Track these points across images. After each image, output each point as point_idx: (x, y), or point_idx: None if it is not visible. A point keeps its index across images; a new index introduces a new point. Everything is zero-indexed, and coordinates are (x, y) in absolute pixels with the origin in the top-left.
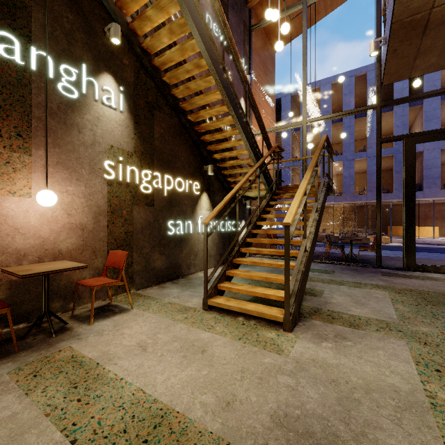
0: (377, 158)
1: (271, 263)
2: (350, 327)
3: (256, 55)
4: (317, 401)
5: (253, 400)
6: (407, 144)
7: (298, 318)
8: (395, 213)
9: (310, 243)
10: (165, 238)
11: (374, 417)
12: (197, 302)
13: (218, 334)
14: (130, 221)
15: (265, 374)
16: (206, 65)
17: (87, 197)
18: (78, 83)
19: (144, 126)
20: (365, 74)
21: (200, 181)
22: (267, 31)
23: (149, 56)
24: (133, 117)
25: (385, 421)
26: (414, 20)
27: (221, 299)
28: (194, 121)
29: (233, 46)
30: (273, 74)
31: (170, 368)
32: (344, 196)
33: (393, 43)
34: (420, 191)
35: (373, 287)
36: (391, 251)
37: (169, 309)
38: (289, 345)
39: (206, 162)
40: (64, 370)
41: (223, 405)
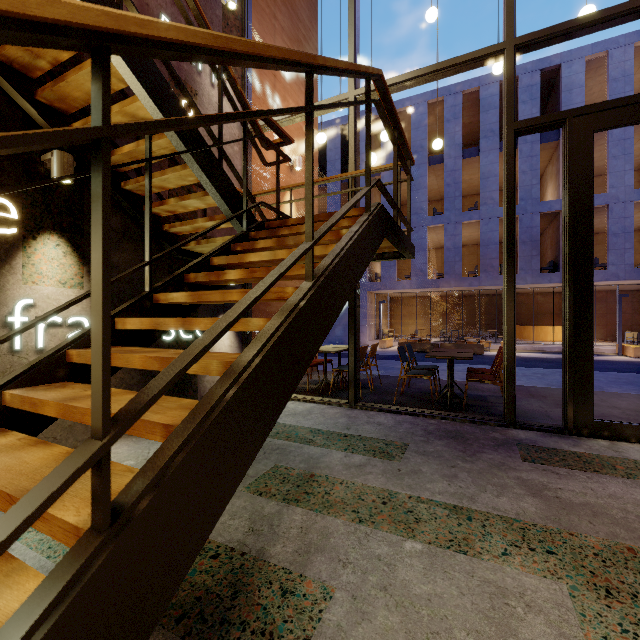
0: (506, 168)
1: None
2: None
3: None
4: None
5: None
6: (574, 134)
7: None
8: (519, 306)
9: (190, 439)
10: None
11: None
12: None
13: None
14: None
15: None
16: None
17: None
18: None
19: None
20: (477, 90)
21: (26, 197)
22: None
23: None
24: None
25: None
26: None
27: None
28: None
29: None
30: (313, 36)
31: None
32: (446, 279)
33: None
34: (556, 272)
35: (511, 543)
36: (518, 368)
37: None
38: None
39: (62, 149)
40: None
41: None
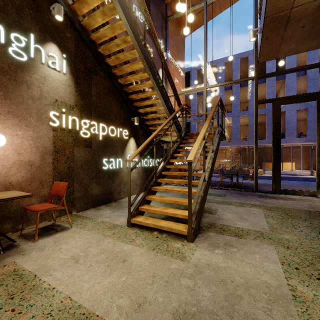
0: (255, 114)
1: (179, 190)
2: (235, 236)
3: (171, 38)
4: (209, 299)
5: (160, 301)
6: (275, 105)
7: (198, 231)
8: (267, 153)
9: (208, 175)
10: (100, 171)
11: (252, 310)
12: (123, 221)
13: (137, 246)
14: (72, 159)
15: (171, 278)
16: (131, 41)
17: (35, 139)
18: (27, 49)
19: (84, 85)
20: (247, 56)
21: (128, 129)
22: (179, 22)
23: (87, 32)
24: (74, 78)
25: (260, 312)
26: (279, 16)
27: (141, 218)
28: (123, 83)
29: (152, 28)
30: (183, 53)
31: (95, 277)
32: (233, 141)
33: (265, 32)
34: (283, 138)
35: (252, 206)
36: (264, 179)
37: (101, 226)
38: (191, 253)
39: (133, 115)
40: (5, 283)
41: (135, 306)
